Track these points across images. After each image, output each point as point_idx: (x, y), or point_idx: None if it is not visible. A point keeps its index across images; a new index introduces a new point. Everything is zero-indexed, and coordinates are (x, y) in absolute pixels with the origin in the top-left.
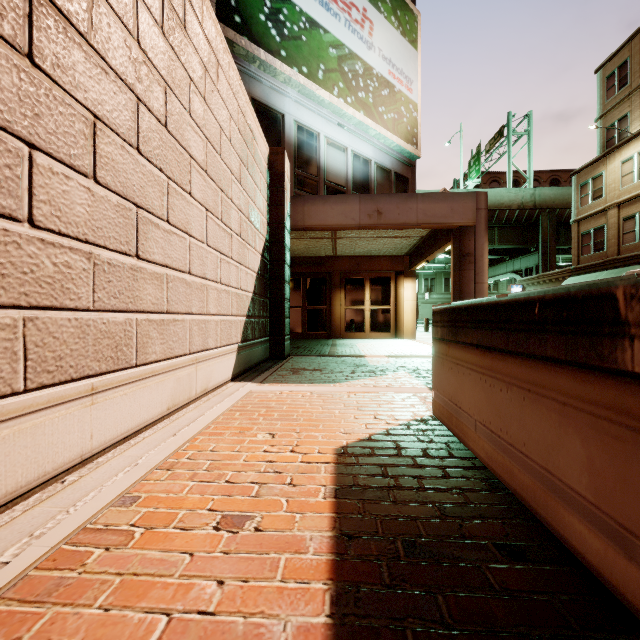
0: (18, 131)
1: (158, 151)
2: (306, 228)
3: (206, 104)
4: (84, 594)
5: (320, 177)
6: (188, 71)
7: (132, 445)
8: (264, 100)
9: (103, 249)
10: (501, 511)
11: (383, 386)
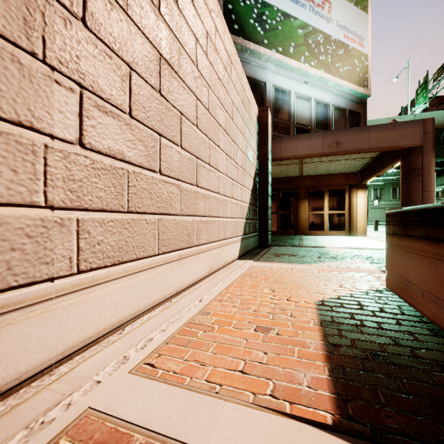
0: (156, 129)
1: (205, 125)
2: (282, 158)
3: (226, 90)
4: (202, 346)
5: (291, 121)
6: (217, 74)
7: (196, 288)
8: (252, 75)
9: (184, 183)
10: (443, 348)
11: (344, 267)
